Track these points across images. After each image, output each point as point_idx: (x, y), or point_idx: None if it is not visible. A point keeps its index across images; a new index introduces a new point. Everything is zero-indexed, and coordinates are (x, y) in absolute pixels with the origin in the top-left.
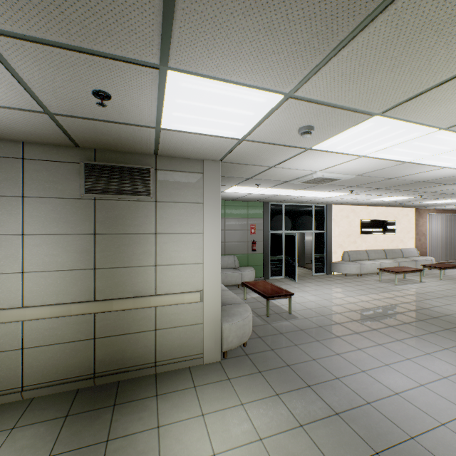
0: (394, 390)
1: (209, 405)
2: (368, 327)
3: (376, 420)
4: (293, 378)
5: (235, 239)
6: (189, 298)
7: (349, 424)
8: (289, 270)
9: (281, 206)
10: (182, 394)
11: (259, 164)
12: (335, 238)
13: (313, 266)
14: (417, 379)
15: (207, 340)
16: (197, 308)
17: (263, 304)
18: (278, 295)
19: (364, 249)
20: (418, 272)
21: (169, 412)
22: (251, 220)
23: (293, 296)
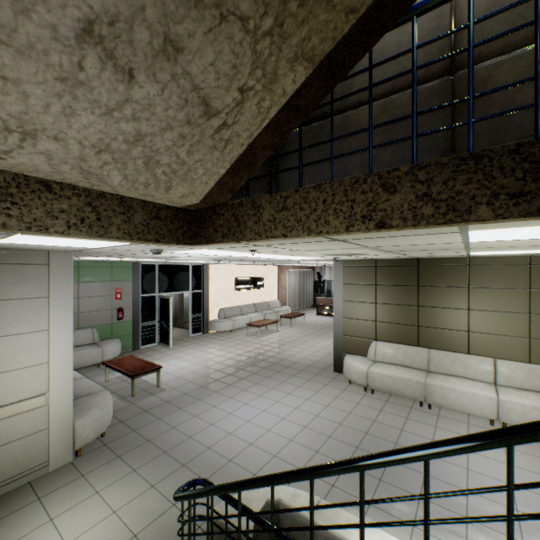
0: (229, 431)
1: (60, 507)
2: (226, 384)
3: (211, 458)
4: (152, 451)
5: (94, 308)
6: (29, 405)
7: (191, 469)
8: (164, 336)
9: (154, 266)
10: (23, 512)
11: (120, 253)
12: (212, 296)
13: (191, 327)
14: (247, 418)
15: (55, 445)
16: (40, 414)
17: (129, 383)
18: (146, 371)
19: (238, 305)
20: (279, 321)
21: (7, 535)
22: (117, 283)
23: (165, 365)
